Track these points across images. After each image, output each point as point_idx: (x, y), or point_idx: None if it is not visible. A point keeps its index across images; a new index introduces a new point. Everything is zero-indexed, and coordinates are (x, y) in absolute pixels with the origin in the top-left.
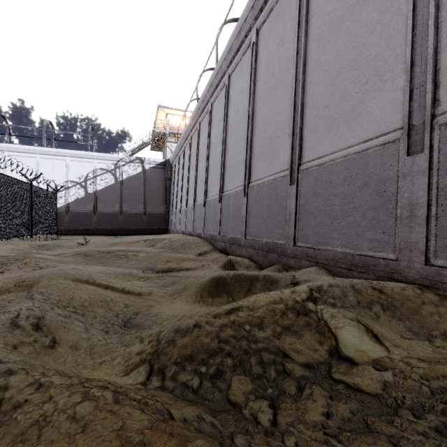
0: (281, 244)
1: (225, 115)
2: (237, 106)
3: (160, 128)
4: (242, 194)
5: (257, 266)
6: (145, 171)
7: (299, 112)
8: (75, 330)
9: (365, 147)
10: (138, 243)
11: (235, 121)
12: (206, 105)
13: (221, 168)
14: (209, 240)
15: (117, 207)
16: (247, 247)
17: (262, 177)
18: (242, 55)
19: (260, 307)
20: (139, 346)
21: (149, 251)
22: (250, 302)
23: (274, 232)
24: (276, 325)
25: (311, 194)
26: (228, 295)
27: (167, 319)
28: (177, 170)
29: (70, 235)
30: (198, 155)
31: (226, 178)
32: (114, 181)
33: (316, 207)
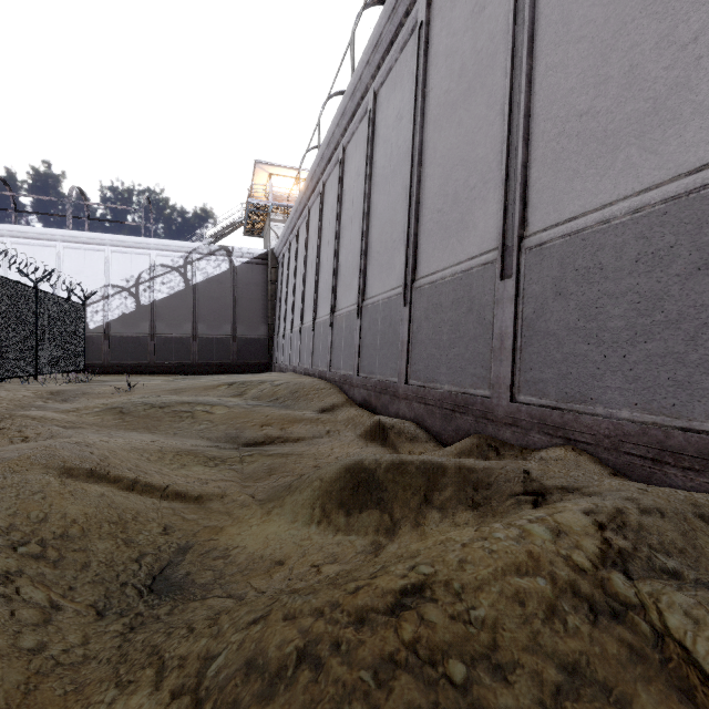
0: (483, 397)
1: (369, 163)
2: (391, 144)
3: (260, 198)
4: (399, 302)
5: (431, 437)
6: (234, 269)
7: (522, 133)
8: (6, 625)
9: (696, 182)
10: (218, 389)
11: (387, 172)
12: (334, 150)
13: (360, 258)
14: (340, 385)
15: (189, 328)
16: (411, 400)
17: (441, 267)
18: (398, 51)
19: (480, 588)
20: (144, 707)
21: (233, 403)
22: (451, 570)
23: (465, 372)
24: (540, 659)
25: (550, 296)
26: (380, 510)
27: (248, 568)
28: (286, 266)
29: (112, 374)
30: (320, 238)
31: (370, 274)
32: (183, 285)
33: (562, 323)
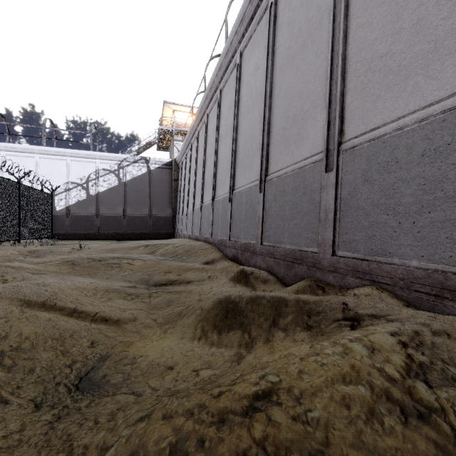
0: (313, 253)
1: (237, 99)
2: (251, 86)
3: (167, 126)
4: (257, 190)
5: (278, 280)
6: (150, 172)
7: (340, 71)
8: None
9: None
10: (138, 249)
11: (248, 104)
12: (214, 92)
13: (231, 162)
14: (218, 246)
15: (121, 210)
16: (264, 255)
17: (284, 166)
18: (256, 24)
19: (315, 394)
20: None
21: (147, 258)
22: (292, 379)
23: (301, 236)
24: (364, 455)
25: (360, 182)
26: (242, 331)
27: (147, 372)
28: (183, 169)
29: (71, 240)
30: (205, 150)
31: (237, 173)
32: (117, 182)
33: (369, 201)
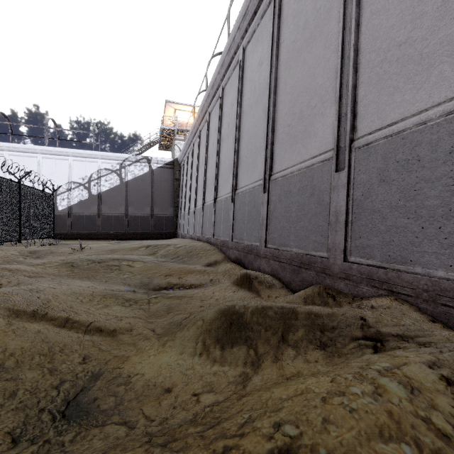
0: (322, 258)
1: (239, 96)
2: (254, 82)
3: (169, 126)
4: (260, 190)
5: (283, 285)
6: (152, 171)
7: (352, 63)
8: None
9: None
10: (139, 250)
11: (252, 102)
12: (216, 90)
13: (233, 161)
14: (220, 247)
15: (123, 210)
16: (269, 258)
17: (290, 165)
18: (260, 18)
19: None
20: None
21: (148, 260)
22: (316, 432)
23: (309, 239)
24: None
25: (375, 182)
26: (247, 346)
27: (143, 395)
28: (185, 169)
29: (73, 240)
30: (207, 150)
31: (240, 172)
32: (119, 182)
33: (385, 202)
